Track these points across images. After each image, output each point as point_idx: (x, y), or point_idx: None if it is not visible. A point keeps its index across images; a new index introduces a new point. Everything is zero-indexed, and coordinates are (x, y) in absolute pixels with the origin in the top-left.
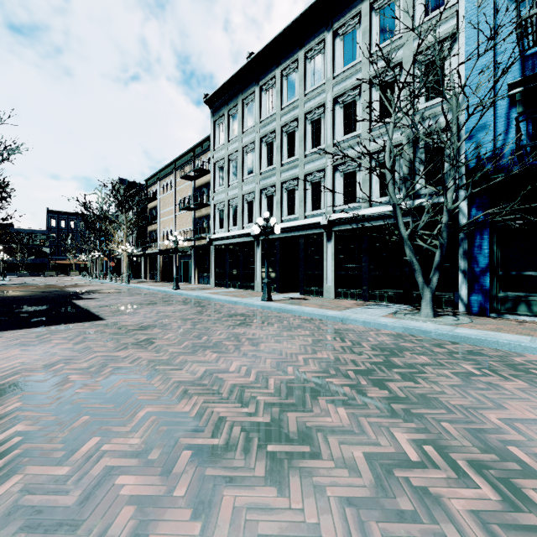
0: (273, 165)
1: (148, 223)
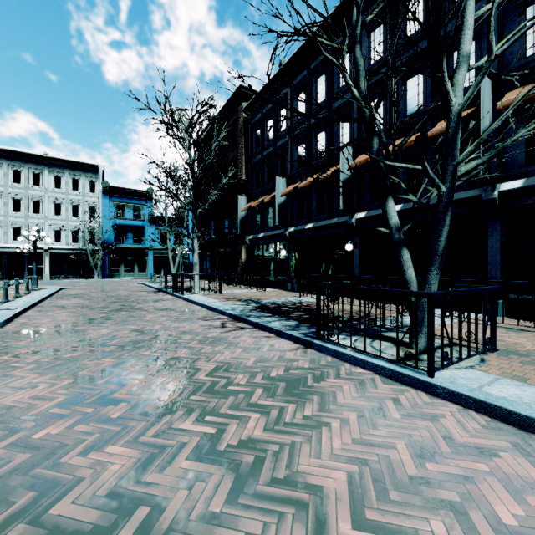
0: None
1: None
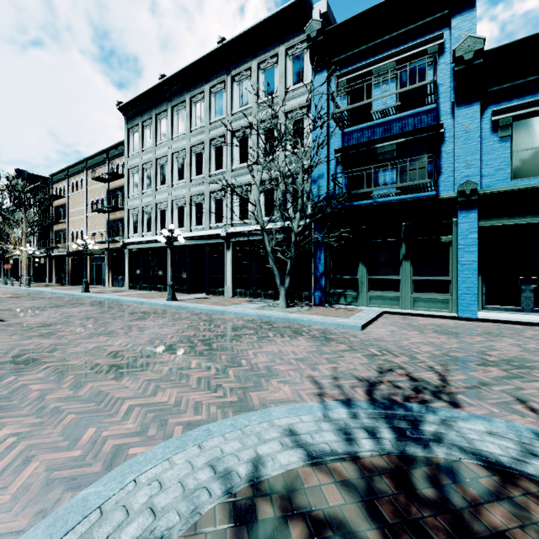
0: (183, 180)
1: (53, 223)
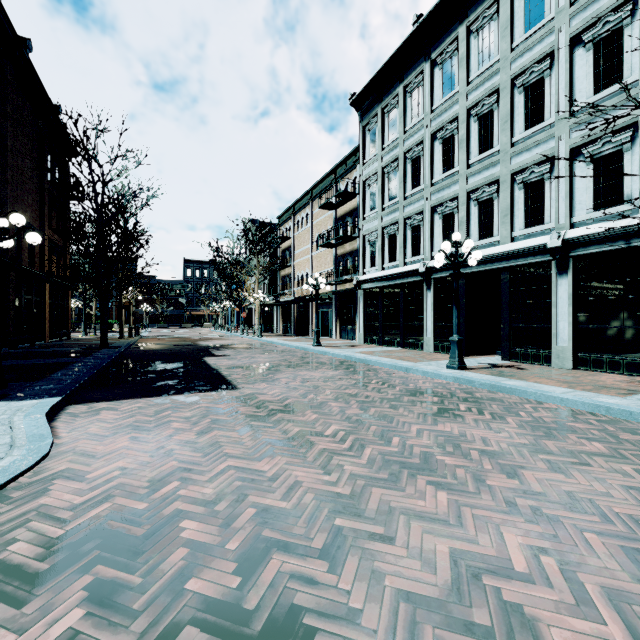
0: (453, 169)
1: (281, 266)
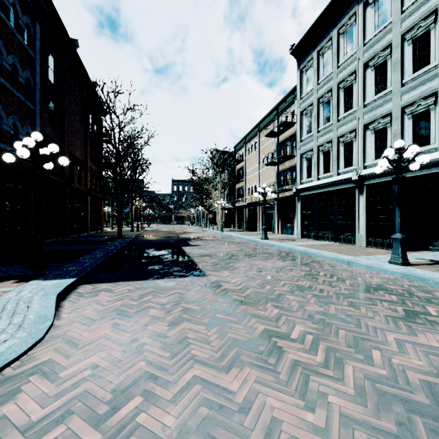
0: (385, 90)
1: (236, 181)
